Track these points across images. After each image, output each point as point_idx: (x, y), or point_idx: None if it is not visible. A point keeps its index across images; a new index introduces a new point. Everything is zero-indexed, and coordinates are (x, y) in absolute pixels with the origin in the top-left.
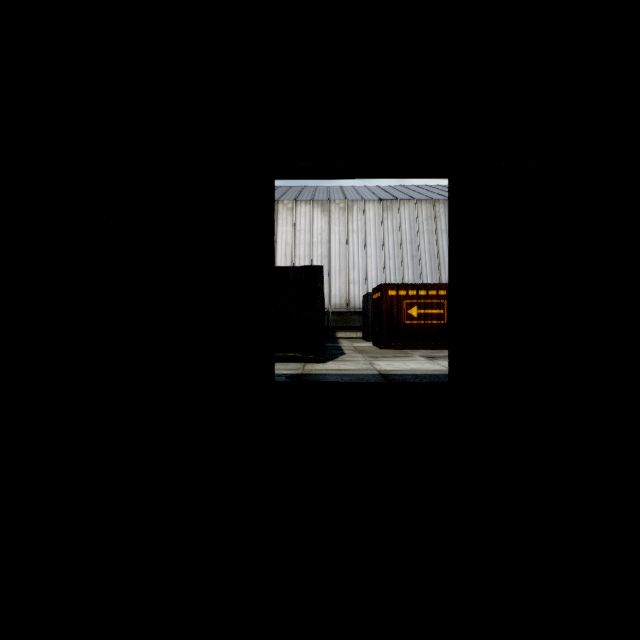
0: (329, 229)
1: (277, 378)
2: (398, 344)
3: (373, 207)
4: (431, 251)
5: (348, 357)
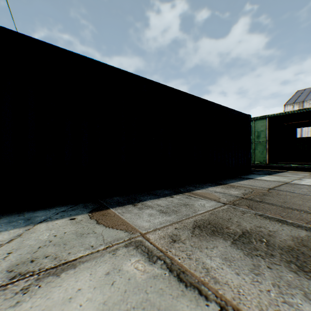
0: None
1: None
2: None
3: None
4: None
5: None
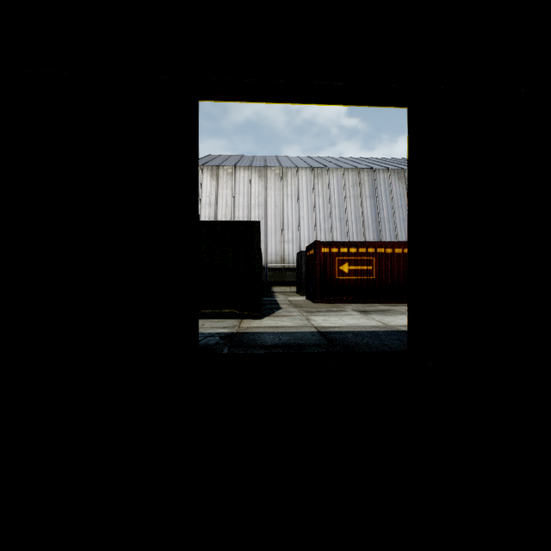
0: (266, 193)
1: (210, 338)
2: (331, 298)
3: (305, 174)
4: (357, 214)
5: (284, 312)
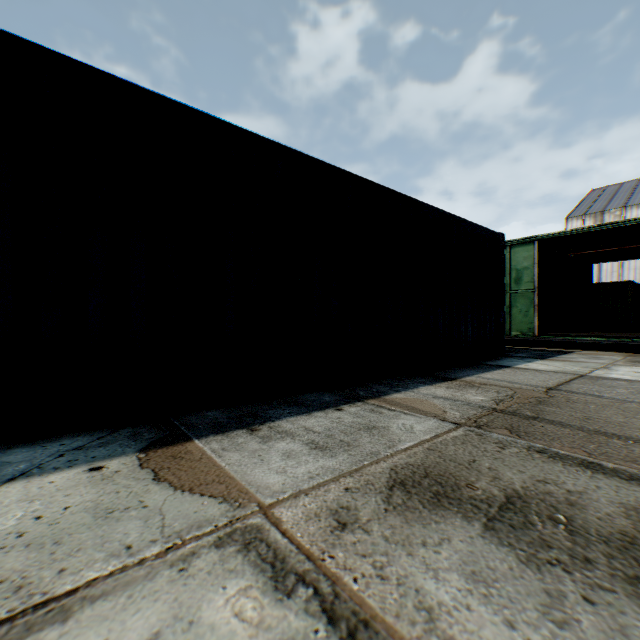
0: None
1: None
2: None
3: None
4: None
5: None
